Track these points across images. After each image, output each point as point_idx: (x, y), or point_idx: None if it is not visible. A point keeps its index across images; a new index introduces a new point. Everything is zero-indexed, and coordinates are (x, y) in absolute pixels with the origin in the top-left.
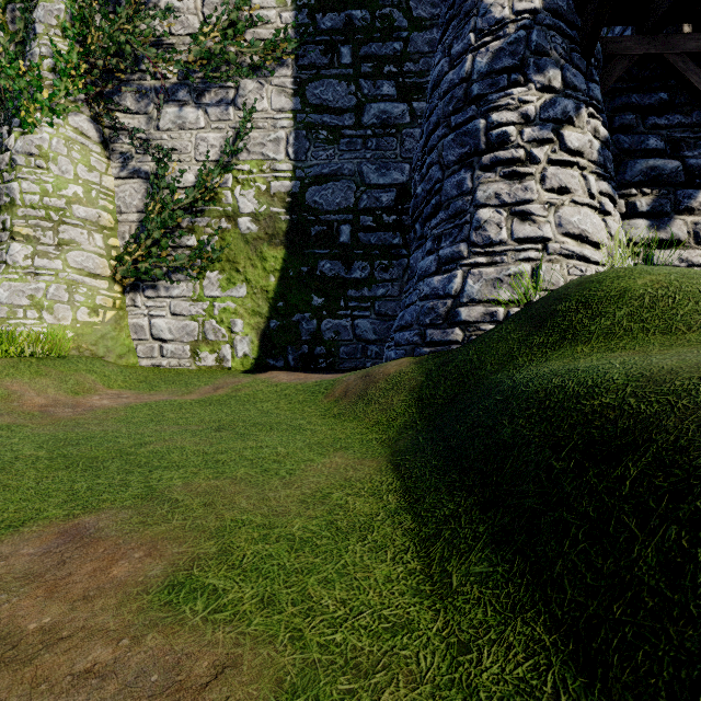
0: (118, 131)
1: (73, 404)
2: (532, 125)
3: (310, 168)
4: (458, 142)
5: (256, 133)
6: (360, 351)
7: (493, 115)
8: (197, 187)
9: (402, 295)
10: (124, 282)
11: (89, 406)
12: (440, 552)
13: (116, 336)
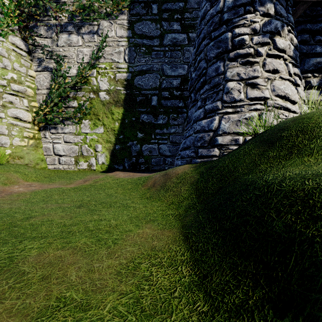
0: (36, 47)
1: (1, 191)
2: (258, 35)
3: (136, 66)
4: (215, 46)
5: (108, 48)
6: (162, 161)
7: (236, 30)
8: (77, 76)
9: (183, 132)
10: (39, 125)
11: (10, 192)
12: None
13: (35, 153)
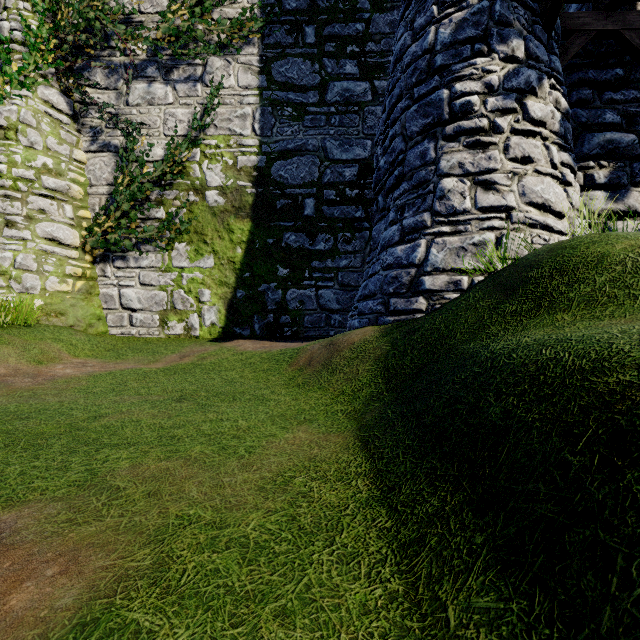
0: (88, 106)
1: (34, 374)
2: (496, 95)
3: (276, 143)
4: (421, 113)
5: (223, 109)
6: (324, 320)
7: (457, 85)
8: (165, 161)
9: (364, 266)
10: (93, 252)
11: (50, 376)
12: (427, 567)
13: (86, 306)
